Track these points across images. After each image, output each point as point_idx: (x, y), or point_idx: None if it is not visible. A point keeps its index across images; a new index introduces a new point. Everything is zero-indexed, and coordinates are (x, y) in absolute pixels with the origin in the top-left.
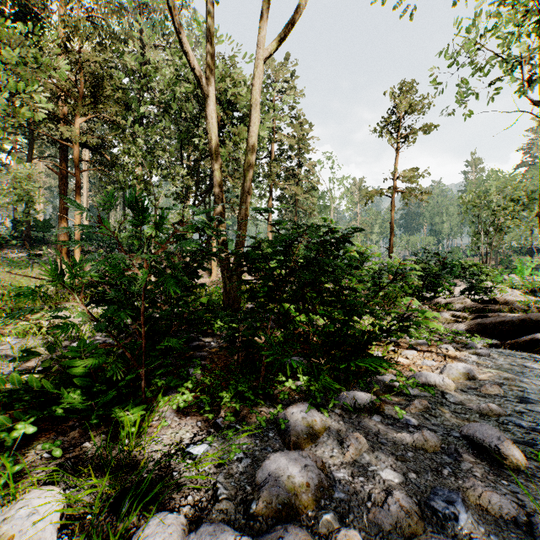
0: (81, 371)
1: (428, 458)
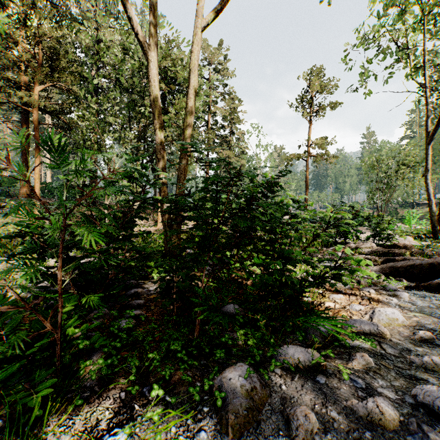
0: None
1: (390, 439)
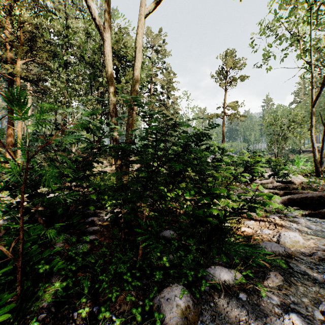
0: None
1: None
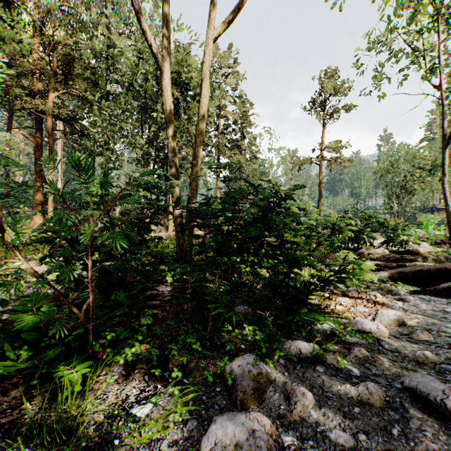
0: (30, 325)
1: (375, 414)
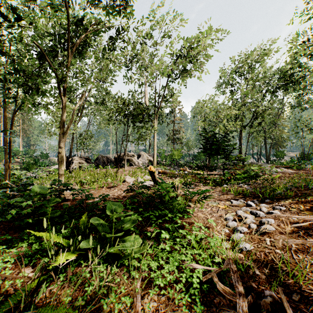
0: None
1: None
